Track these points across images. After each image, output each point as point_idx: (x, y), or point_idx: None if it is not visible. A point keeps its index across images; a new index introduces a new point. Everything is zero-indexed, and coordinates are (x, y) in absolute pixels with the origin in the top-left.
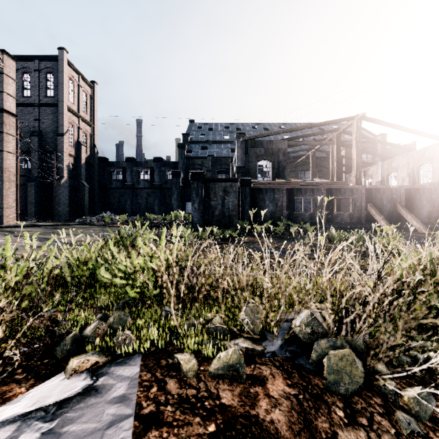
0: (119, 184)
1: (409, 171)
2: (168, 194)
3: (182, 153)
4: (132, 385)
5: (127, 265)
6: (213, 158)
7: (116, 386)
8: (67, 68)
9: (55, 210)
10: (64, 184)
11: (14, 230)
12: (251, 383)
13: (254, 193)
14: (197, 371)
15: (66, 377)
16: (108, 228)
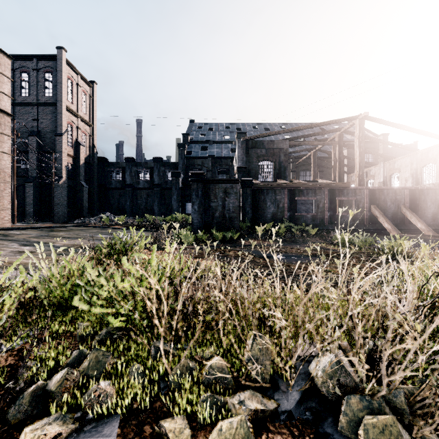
0: (118, 185)
1: (413, 171)
2: (168, 194)
3: (182, 154)
4: None
5: (109, 290)
6: (213, 158)
7: None
8: (66, 68)
9: (53, 211)
10: (63, 185)
11: (7, 233)
12: None
13: (255, 194)
14: None
15: None
16: (106, 229)
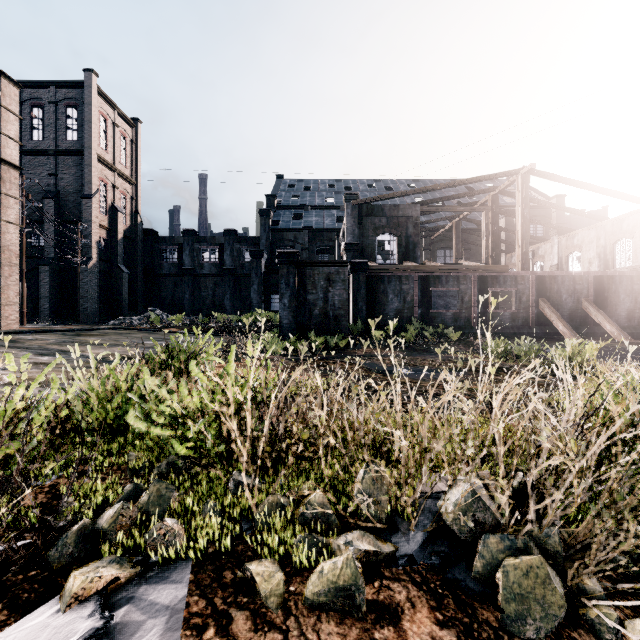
0: (173, 269)
1: (600, 249)
2: (245, 283)
3: (266, 224)
4: (172, 625)
5: (173, 405)
6: (311, 231)
7: (145, 626)
8: (97, 100)
9: (79, 308)
10: (93, 269)
11: (15, 338)
12: (375, 620)
13: (372, 283)
14: (284, 595)
15: (60, 609)
16: (157, 333)
